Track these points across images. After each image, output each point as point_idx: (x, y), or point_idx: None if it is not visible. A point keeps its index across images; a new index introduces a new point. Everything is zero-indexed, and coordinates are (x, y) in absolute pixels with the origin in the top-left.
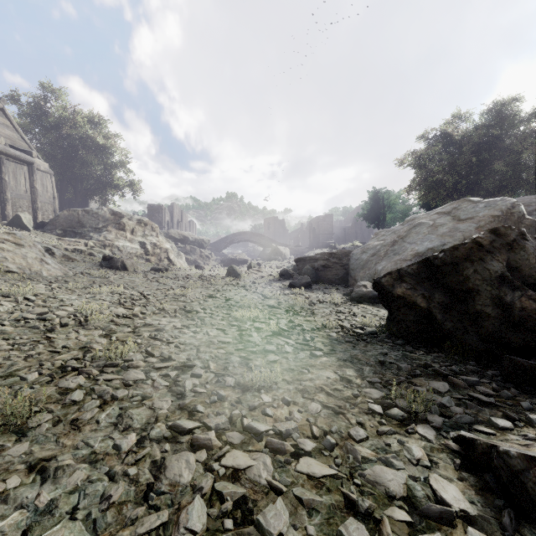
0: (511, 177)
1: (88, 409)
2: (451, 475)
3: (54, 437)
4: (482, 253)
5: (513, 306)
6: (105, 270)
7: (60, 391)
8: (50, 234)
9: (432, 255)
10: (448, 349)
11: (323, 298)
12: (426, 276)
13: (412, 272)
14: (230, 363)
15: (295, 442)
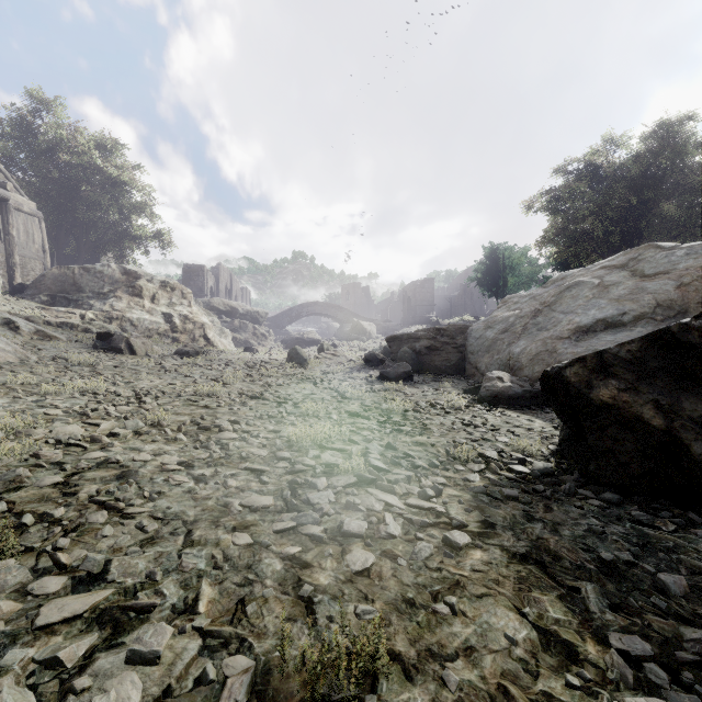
0: (683, 224)
1: None
2: None
3: None
4: None
5: None
6: (97, 354)
7: None
8: (31, 301)
9: (677, 324)
10: None
11: (434, 397)
12: (660, 365)
13: (629, 357)
14: (256, 581)
15: None
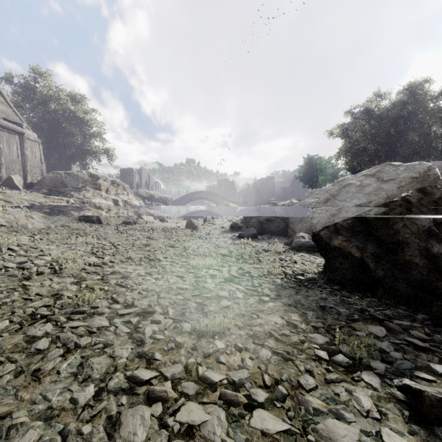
0: (423, 145)
1: (51, 358)
2: (402, 428)
3: (14, 390)
4: (411, 209)
5: (440, 256)
6: (82, 224)
7: (27, 339)
8: (38, 192)
9: (365, 211)
10: (381, 295)
11: (268, 247)
12: (360, 230)
13: (347, 226)
14: (187, 308)
15: (248, 392)
